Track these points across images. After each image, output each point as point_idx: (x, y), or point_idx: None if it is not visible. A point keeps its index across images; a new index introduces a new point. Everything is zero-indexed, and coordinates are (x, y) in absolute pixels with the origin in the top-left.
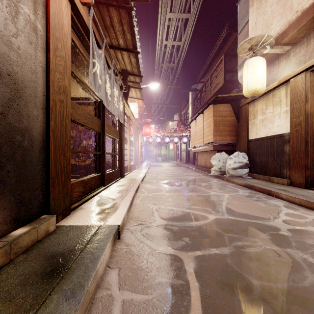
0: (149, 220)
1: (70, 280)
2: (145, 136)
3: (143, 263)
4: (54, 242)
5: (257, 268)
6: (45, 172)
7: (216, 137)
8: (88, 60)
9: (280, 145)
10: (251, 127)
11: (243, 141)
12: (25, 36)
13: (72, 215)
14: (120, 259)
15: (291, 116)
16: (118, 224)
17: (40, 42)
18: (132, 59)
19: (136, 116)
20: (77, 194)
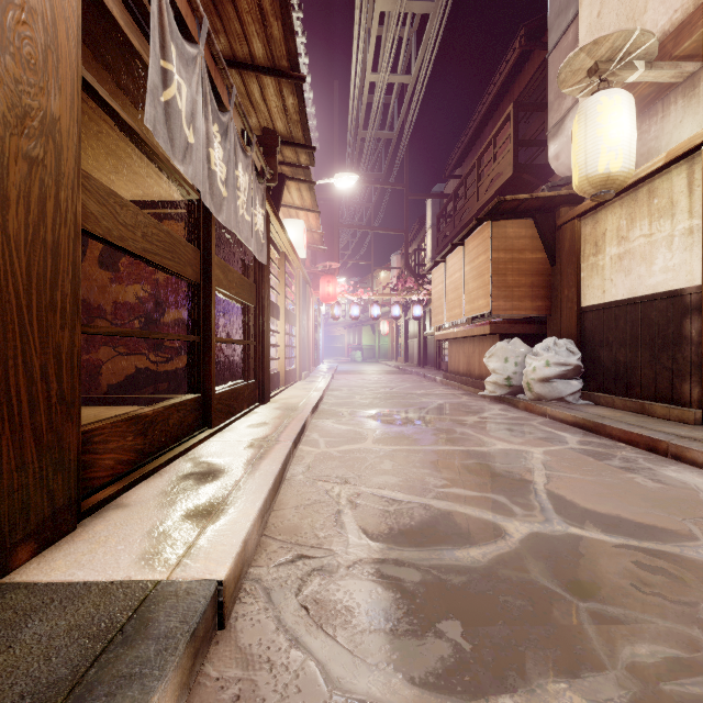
0: (327, 542)
1: None
2: (325, 302)
3: None
4: None
5: None
6: None
7: (498, 301)
8: None
9: (673, 321)
10: (588, 277)
11: (565, 310)
12: None
13: (79, 534)
14: None
15: None
16: (218, 577)
17: None
18: (289, 98)
19: (302, 253)
20: (116, 458)
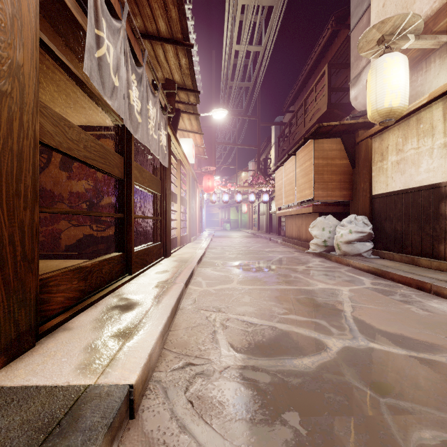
0: (207, 353)
1: None
2: (206, 192)
3: None
4: None
5: None
6: None
7: (318, 191)
8: None
9: (433, 204)
10: (376, 175)
11: (361, 197)
12: None
13: (36, 350)
14: None
15: None
16: (130, 382)
17: None
18: (182, 59)
19: (191, 160)
20: (65, 296)
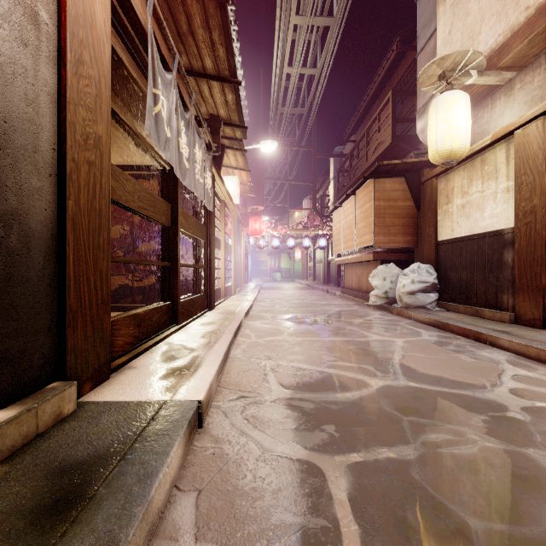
0: (258, 389)
1: (91, 528)
2: (253, 235)
3: (245, 480)
4: (70, 438)
5: (474, 490)
6: (56, 300)
7: (379, 236)
8: (145, 92)
9: (497, 251)
10: (442, 219)
11: (426, 243)
12: (13, 30)
13: (112, 381)
14: (201, 470)
15: (516, 198)
16: (199, 399)
17: (46, 46)
18: (229, 95)
19: (236, 200)
20: (124, 340)
